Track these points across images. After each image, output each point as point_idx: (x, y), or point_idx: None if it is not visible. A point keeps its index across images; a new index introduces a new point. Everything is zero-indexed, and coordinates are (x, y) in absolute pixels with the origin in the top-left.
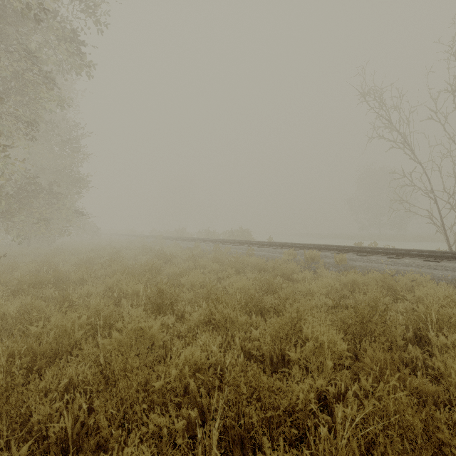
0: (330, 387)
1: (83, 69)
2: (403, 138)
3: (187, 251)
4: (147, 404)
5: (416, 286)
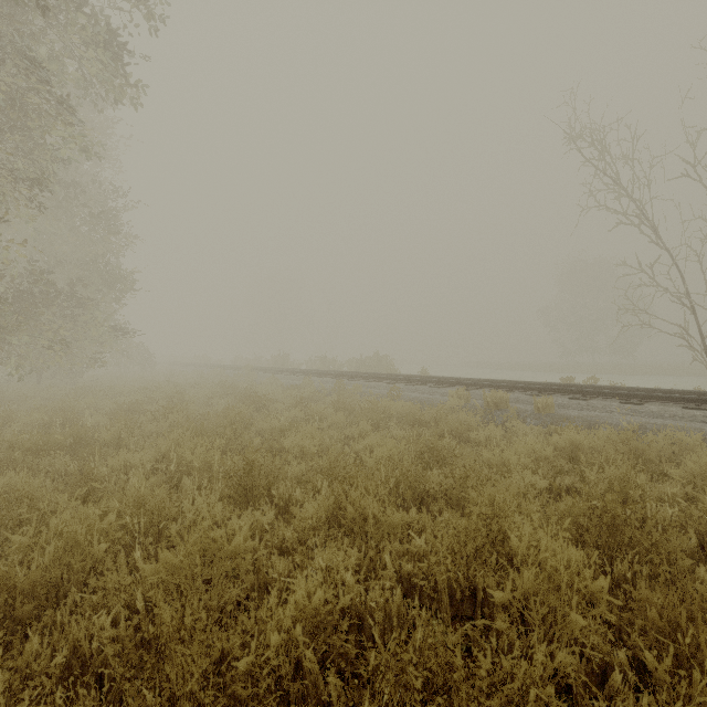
0: (573, 660)
1: (122, 95)
2: (640, 209)
3: (291, 391)
4: (222, 703)
5: (688, 455)
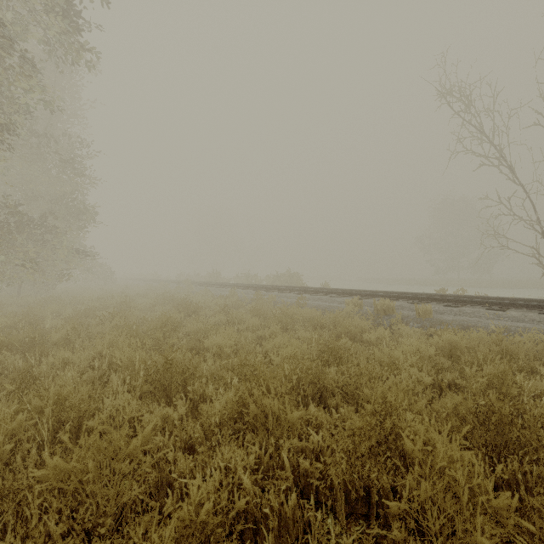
0: None
1: (79, 58)
2: (500, 153)
3: (219, 300)
4: None
5: None
